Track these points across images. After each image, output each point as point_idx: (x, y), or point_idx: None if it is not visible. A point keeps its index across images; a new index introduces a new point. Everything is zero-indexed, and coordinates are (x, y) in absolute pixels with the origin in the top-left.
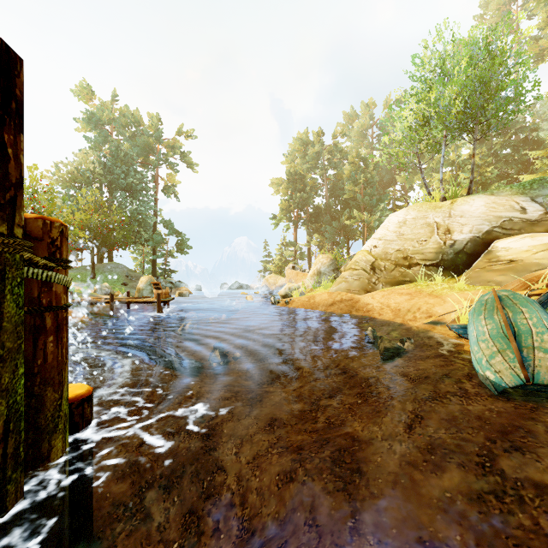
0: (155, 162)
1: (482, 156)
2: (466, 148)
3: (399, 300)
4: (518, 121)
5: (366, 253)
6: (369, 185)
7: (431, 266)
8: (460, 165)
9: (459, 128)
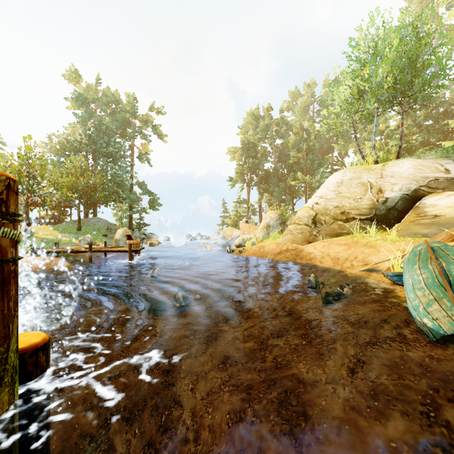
0: (131, 133)
1: (407, 126)
2: (393, 120)
3: (338, 250)
4: (439, 96)
5: (308, 209)
6: (311, 152)
7: (366, 220)
8: (388, 134)
9: (389, 100)
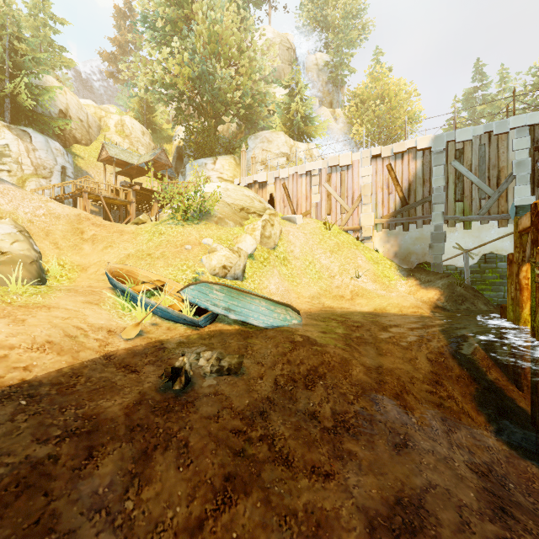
0: None
1: None
2: None
3: (8, 329)
4: None
5: None
6: None
7: None
8: None
9: None
